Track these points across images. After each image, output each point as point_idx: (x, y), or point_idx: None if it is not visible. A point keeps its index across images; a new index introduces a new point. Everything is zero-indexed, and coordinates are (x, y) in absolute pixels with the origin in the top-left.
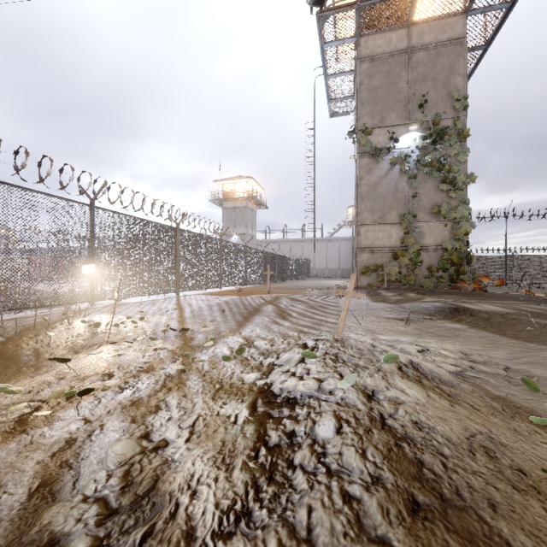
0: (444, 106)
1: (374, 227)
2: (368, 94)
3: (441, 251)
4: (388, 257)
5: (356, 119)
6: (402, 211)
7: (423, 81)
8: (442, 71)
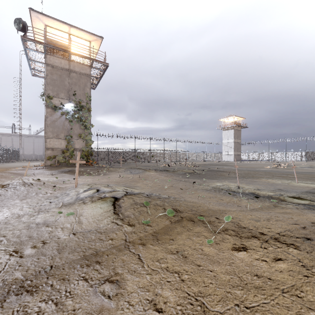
0: (83, 97)
1: (54, 139)
2: (51, 81)
3: (82, 151)
4: (60, 152)
5: (45, 90)
6: (67, 134)
7: (75, 85)
8: (82, 84)
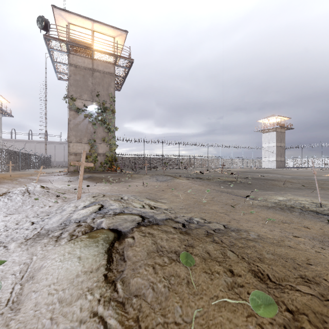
0: (107, 98)
1: (77, 144)
2: (74, 82)
3: (105, 156)
4: None
5: (68, 91)
6: (90, 138)
7: (98, 85)
8: (106, 84)
